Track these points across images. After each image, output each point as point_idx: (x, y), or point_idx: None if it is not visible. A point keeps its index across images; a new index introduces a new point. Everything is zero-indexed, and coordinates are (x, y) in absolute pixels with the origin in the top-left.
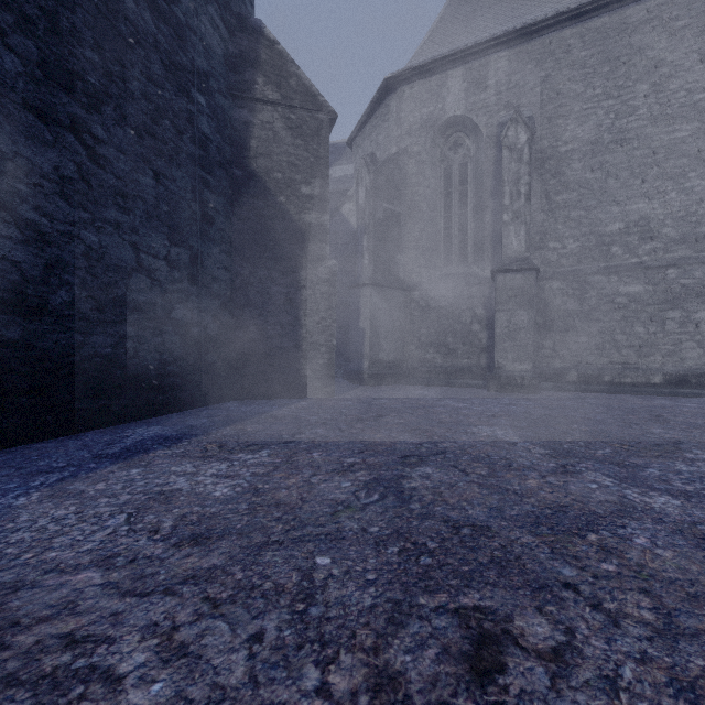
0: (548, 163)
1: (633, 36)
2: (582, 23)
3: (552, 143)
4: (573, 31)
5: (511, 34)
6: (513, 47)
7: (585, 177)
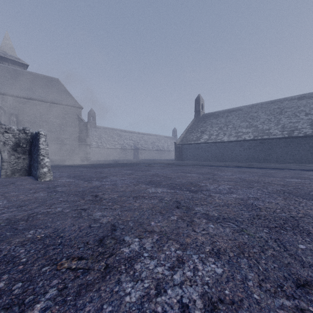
0: (21, 122)
1: (37, 106)
2: (28, 100)
3: (22, 119)
4: (26, 100)
5: (13, 96)
6: (14, 97)
7: (29, 126)
